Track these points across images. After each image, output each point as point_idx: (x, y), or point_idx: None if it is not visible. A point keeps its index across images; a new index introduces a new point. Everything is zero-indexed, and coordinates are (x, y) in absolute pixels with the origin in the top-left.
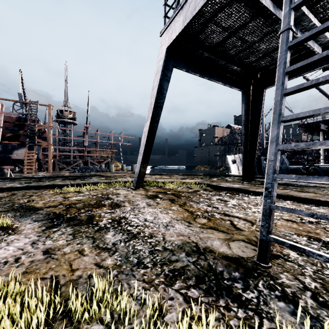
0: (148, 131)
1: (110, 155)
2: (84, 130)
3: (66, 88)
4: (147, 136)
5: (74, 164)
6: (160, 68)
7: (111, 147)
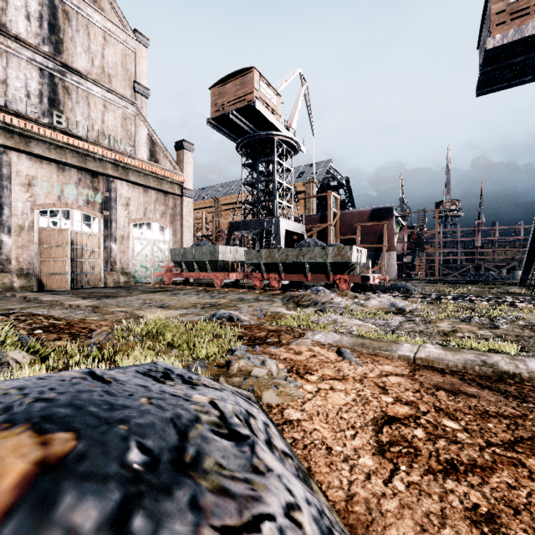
0: (526, 257)
1: (517, 256)
2: (474, 226)
3: (448, 176)
4: (526, 259)
5: (461, 270)
6: (534, 223)
7: (519, 245)
